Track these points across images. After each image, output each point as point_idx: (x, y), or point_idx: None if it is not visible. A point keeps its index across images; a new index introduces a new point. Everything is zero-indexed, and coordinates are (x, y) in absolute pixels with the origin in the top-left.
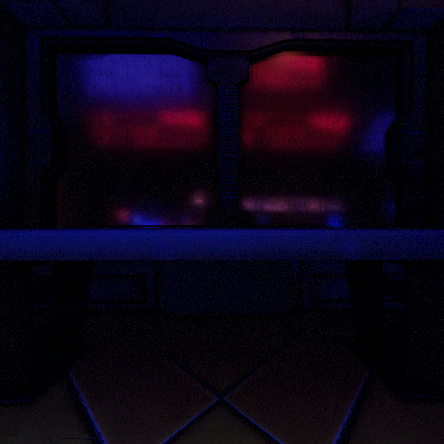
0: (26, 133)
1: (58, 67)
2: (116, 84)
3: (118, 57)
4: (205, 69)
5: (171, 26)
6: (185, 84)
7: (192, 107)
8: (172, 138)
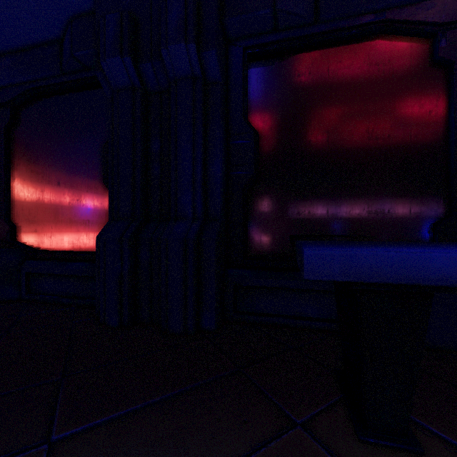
0: (229, 145)
1: (253, 76)
2: (315, 83)
3: (317, 54)
4: (429, 47)
5: (394, 3)
6: (401, 71)
7: (411, 96)
8: (384, 135)
